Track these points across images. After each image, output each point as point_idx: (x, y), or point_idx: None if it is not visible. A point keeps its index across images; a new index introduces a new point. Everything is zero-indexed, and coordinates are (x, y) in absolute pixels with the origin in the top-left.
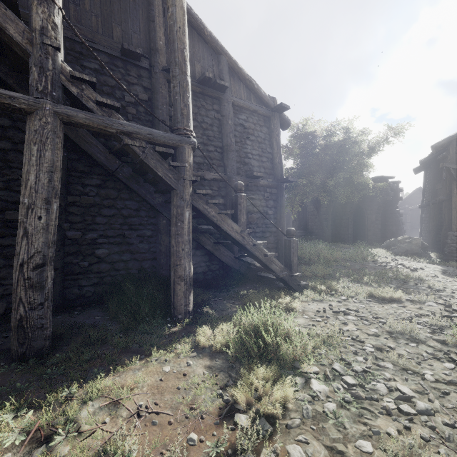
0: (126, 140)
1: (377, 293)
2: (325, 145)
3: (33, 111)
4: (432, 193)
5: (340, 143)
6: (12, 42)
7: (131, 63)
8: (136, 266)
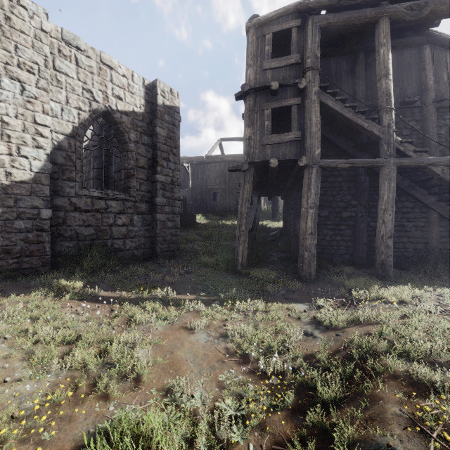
0: (432, 168)
1: None
2: None
3: (384, 165)
4: None
5: None
6: (372, 135)
7: (406, 107)
8: (411, 247)
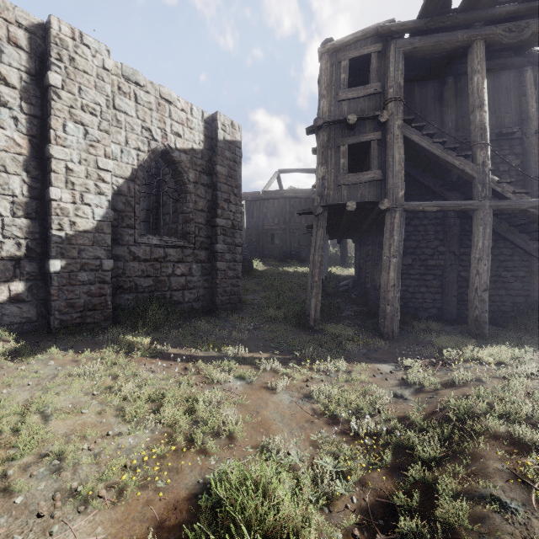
0: (534, 212)
1: None
2: None
3: (479, 208)
4: None
5: None
6: (464, 174)
7: (503, 139)
8: (509, 300)
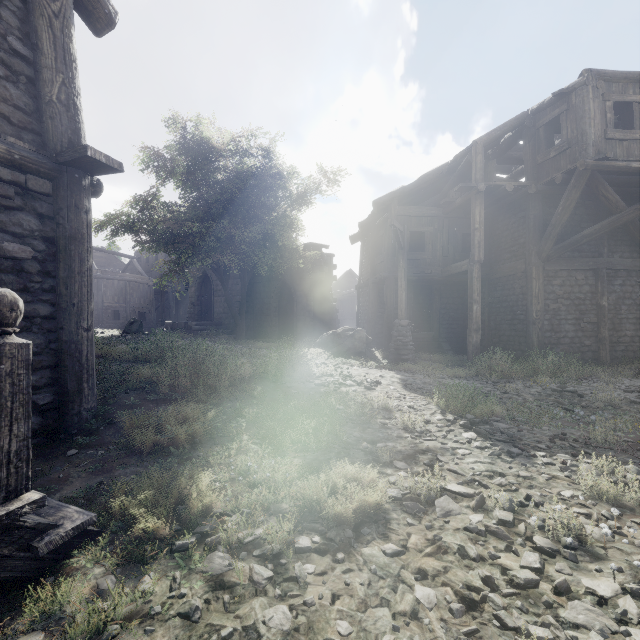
0: None
1: (325, 503)
2: (234, 171)
3: None
4: (371, 268)
5: (258, 172)
6: None
7: None
8: None
